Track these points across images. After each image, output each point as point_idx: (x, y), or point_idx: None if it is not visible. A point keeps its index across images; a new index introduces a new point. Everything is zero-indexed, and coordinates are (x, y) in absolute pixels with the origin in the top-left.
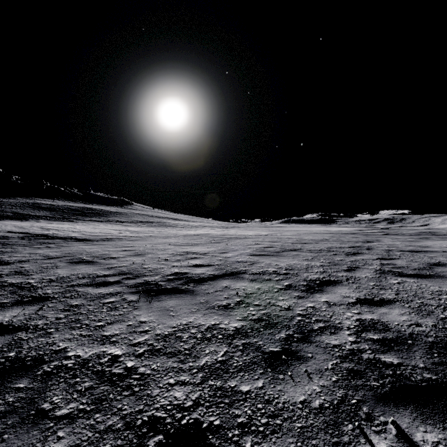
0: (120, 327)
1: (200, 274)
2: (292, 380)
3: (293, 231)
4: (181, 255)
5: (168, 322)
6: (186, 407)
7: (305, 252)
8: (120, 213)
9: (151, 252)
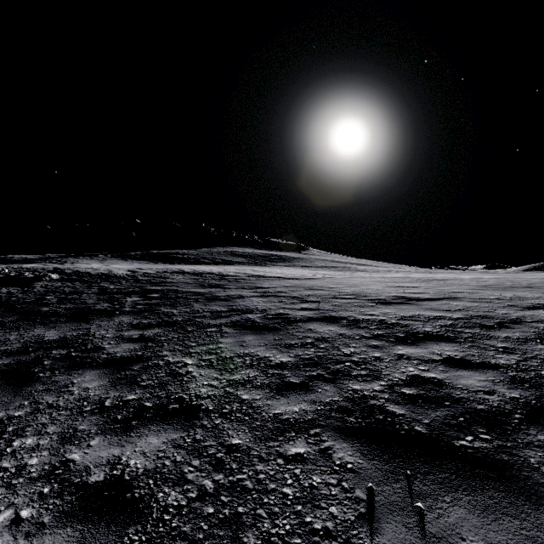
0: (375, 312)
1: (418, 297)
2: (500, 332)
3: (540, 275)
4: (392, 287)
5: (406, 313)
6: (433, 332)
7: (543, 289)
8: (301, 258)
9: (362, 285)
